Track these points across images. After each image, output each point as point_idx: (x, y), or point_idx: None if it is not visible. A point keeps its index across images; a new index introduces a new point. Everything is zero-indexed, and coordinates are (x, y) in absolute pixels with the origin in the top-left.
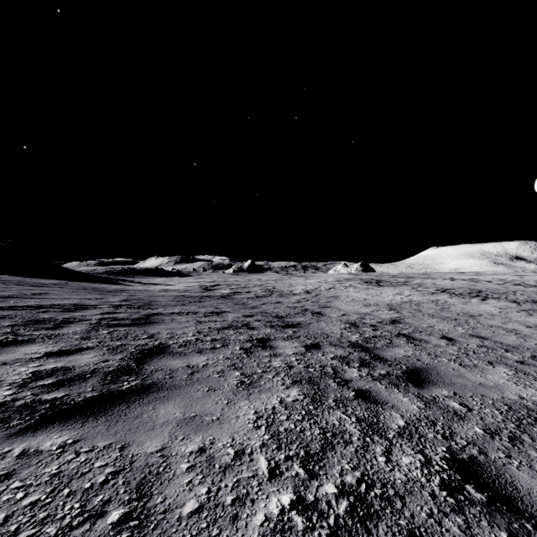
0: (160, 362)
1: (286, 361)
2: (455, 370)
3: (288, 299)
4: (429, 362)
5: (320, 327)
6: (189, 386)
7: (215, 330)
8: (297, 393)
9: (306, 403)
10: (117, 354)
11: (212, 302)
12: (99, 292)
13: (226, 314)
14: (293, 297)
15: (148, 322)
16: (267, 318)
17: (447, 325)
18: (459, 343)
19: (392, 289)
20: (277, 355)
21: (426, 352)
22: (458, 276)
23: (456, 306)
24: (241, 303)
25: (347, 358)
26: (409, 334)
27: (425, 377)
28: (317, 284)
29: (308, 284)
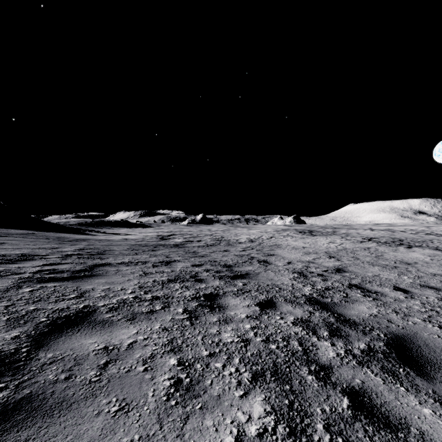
0: (68, 343)
1: (239, 330)
2: (441, 337)
3: (235, 248)
4: (404, 325)
5: (269, 277)
6: (87, 401)
7: (159, 283)
8: (262, 407)
9: (282, 439)
10: (14, 328)
11: (165, 251)
12: (59, 241)
13: (175, 263)
14: (239, 245)
15: (89, 275)
16: (215, 267)
17: (391, 273)
18: (417, 296)
19: (324, 238)
20: (227, 320)
21: (392, 309)
22: (375, 227)
23: (388, 254)
24: (192, 251)
25: (311, 322)
26: (361, 285)
27: (419, 354)
28: (259, 233)
29: (251, 233)
